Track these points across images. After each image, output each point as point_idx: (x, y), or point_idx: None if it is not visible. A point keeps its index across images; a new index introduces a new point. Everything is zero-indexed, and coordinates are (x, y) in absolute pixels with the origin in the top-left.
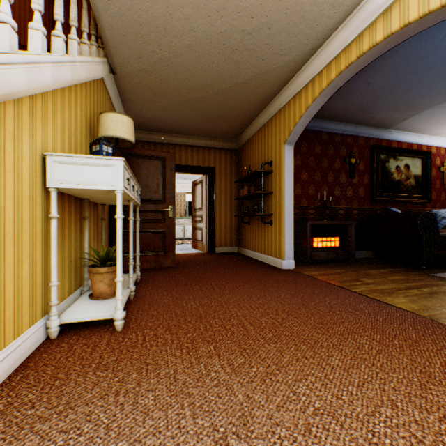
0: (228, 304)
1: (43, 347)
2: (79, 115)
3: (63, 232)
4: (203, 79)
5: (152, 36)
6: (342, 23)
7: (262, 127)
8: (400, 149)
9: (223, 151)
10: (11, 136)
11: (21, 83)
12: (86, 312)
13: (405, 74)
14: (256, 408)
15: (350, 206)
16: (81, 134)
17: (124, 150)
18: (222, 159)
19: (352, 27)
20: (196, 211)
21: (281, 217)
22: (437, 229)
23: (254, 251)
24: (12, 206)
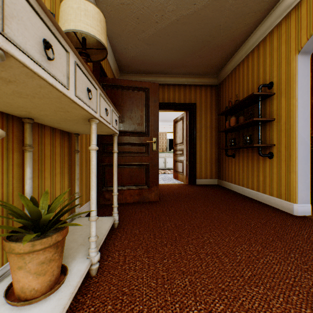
0: None
1: None
2: None
3: None
4: None
5: None
6: None
7: (254, 49)
8: None
9: (203, 88)
10: None
11: None
12: None
13: None
14: None
15: None
16: None
17: (108, 82)
18: (202, 95)
19: None
20: (176, 145)
21: (292, 148)
22: None
23: (241, 186)
24: None
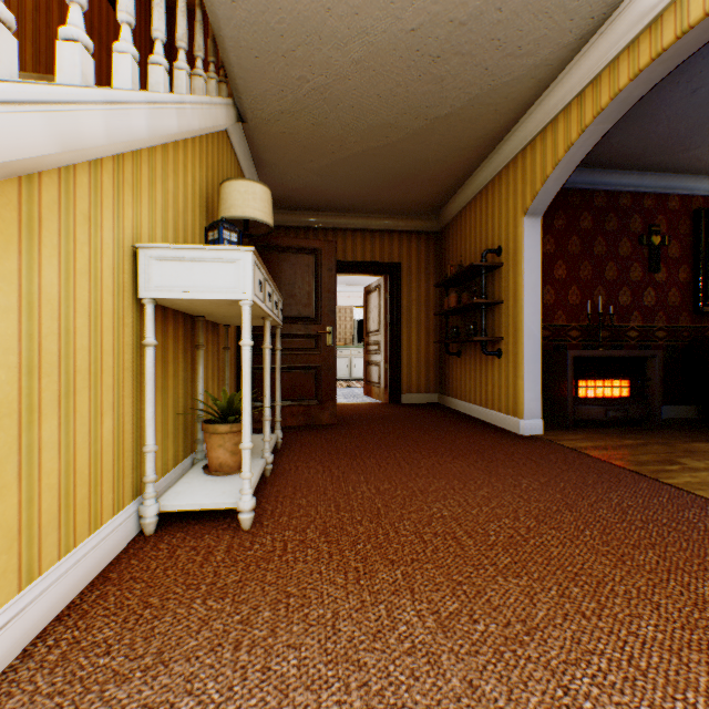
0: (426, 494)
1: (133, 547)
2: (189, 186)
3: (166, 368)
4: (382, 115)
5: (299, 52)
6: None
7: (482, 191)
8: None
9: (414, 236)
10: (85, 219)
11: (98, 134)
12: (197, 495)
13: None
14: None
15: (651, 324)
16: (193, 217)
17: (258, 241)
18: (412, 249)
19: None
20: (369, 335)
21: (518, 343)
22: None
23: (468, 403)
24: (87, 327)
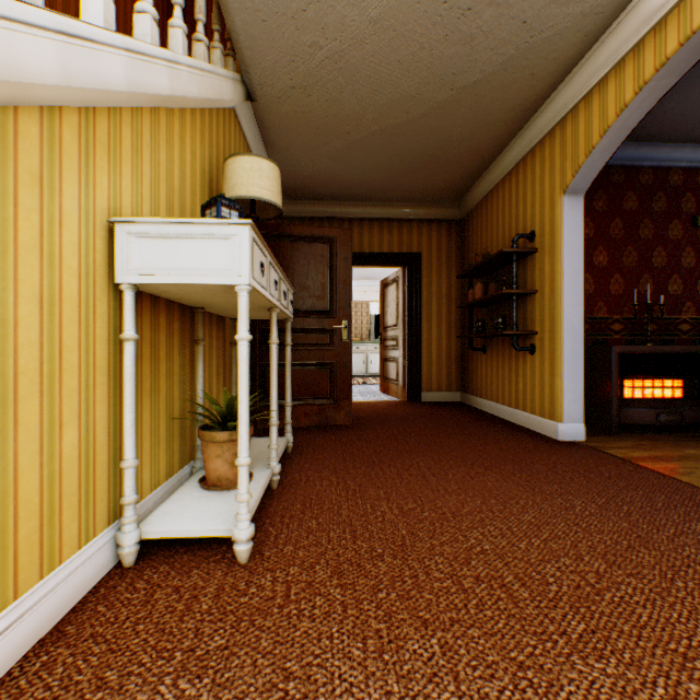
0: (459, 517)
1: (105, 586)
2: (188, 162)
3: (156, 366)
4: (402, 86)
5: (310, 12)
6: None
7: (511, 171)
8: None
9: (434, 225)
10: (33, 179)
11: (47, 70)
12: (187, 518)
13: None
14: None
15: None
16: (192, 197)
17: (269, 230)
18: (433, 238)
19: None
20: (386, 330)
21: (556, 338)
22: None
23: (495, 403)
24: (36, 317)
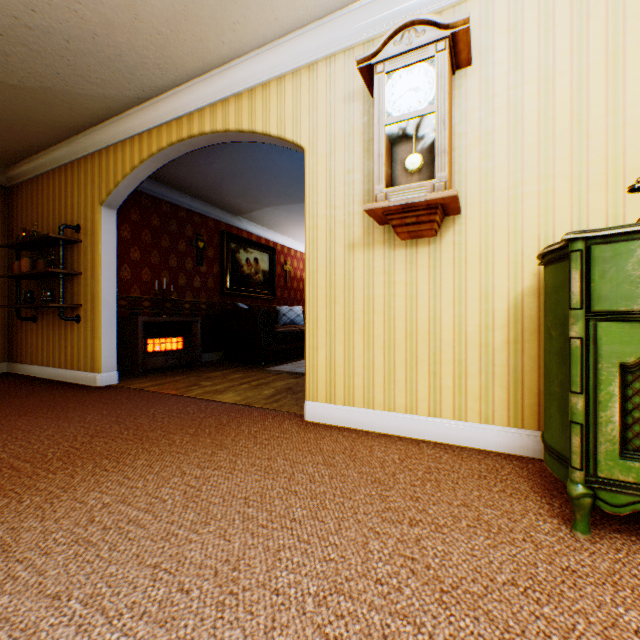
0: None
1: None
2: None
3: None
4: None
5: None
6: (173, 89)
7: (63, 167)
8: (251, 241)
9: None
10: None
11: None
12: None
13: (245, 168)
14: (26, 532)
15: (199, 299)
16: None
17: None
18: None
19: (183, 101)
20: None
21: (97, 310)
22: (274, 326)
23: (47, 367)
24: None
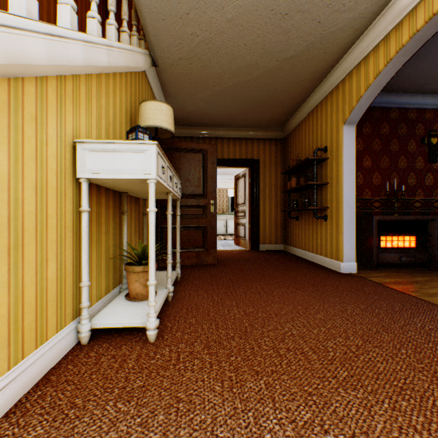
0: (279, 316)
1: (71, 355)
2: (117, 105)
3: (99, 227)
4: (247, 58)
5: (191, 15)
6: None
7: (313, 110)
8: None
9: (267, 142)
10: (32, 118)
11: (40, 56)
12: (119, 316)
13: None
14: None
15: (430, 197)
16: (120, 126)
17: (166, 145)
18: (266, 150)
19: None
20: (238, 206)
21: (339, 211)
22: None
23: (303, 250)
24: (34, 197)
